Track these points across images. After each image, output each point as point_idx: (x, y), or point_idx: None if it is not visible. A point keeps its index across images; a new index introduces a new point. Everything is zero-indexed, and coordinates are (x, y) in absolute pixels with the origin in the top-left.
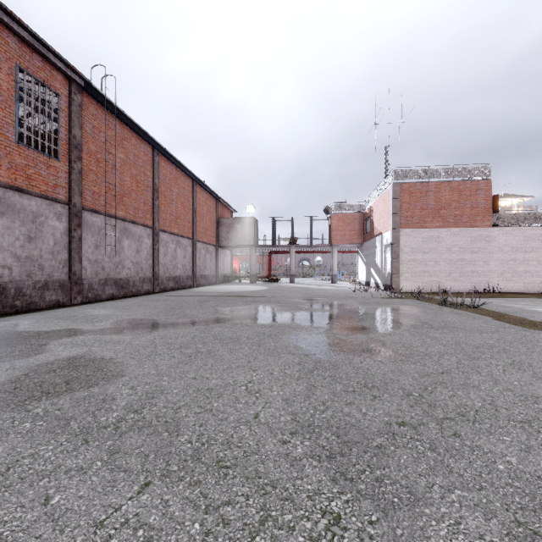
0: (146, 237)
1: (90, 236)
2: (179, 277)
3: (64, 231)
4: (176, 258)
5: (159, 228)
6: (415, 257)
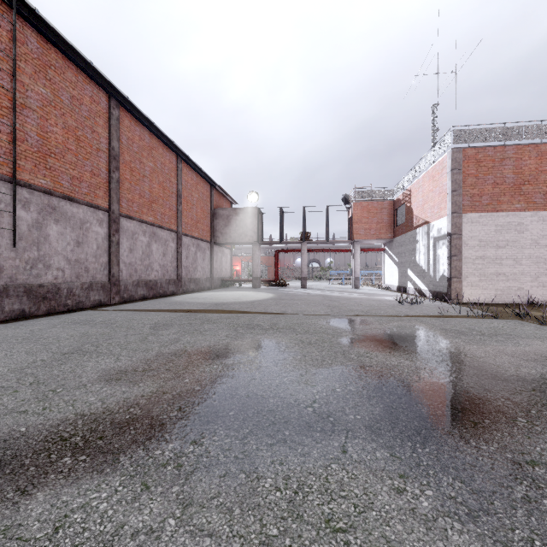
0: (95, 223)
1: None
2: (154, 281)
3: None
4: (150, 256)
5: (121, 212)
6: (485, 254)
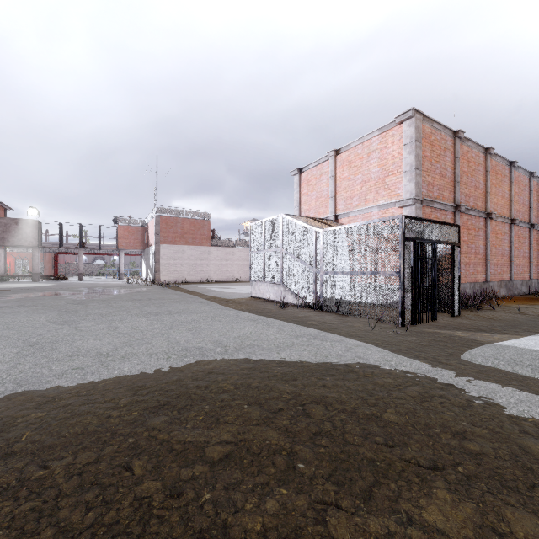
0: None
1: None
2: None
3: None
4: None
5: None
6: (170, 262)
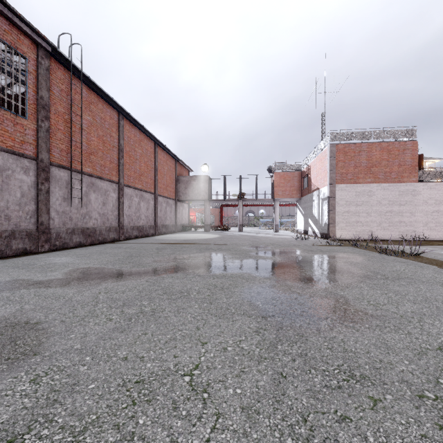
0: (111, 191)
1: (57, 189)
2: (142, 226)
3: (32, 184)
4: (140, 210)
5: (124, 183)
6: (349, 209)
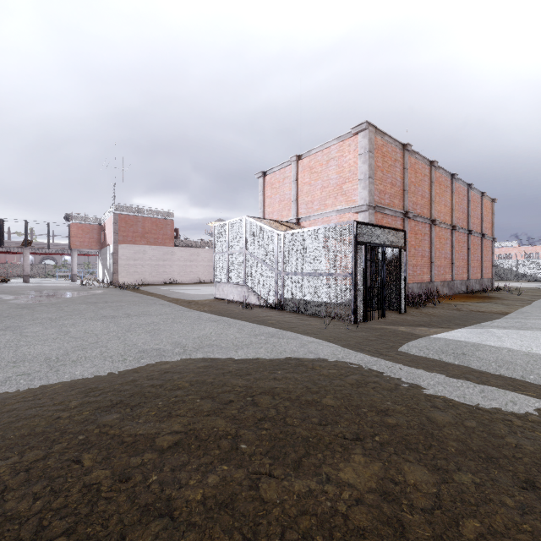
0: None
1: None
2: None
3: None
4: None
5: None
6: (129, 263)
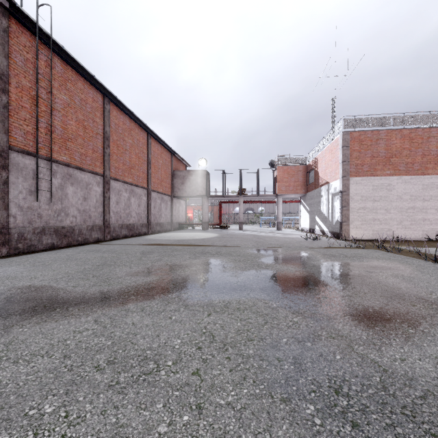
0: (95, 185)
1: (21, 180)
2: (133, 225)
3: None
4: (130, 207)
5: (111, 176)
6: (365, 205)
